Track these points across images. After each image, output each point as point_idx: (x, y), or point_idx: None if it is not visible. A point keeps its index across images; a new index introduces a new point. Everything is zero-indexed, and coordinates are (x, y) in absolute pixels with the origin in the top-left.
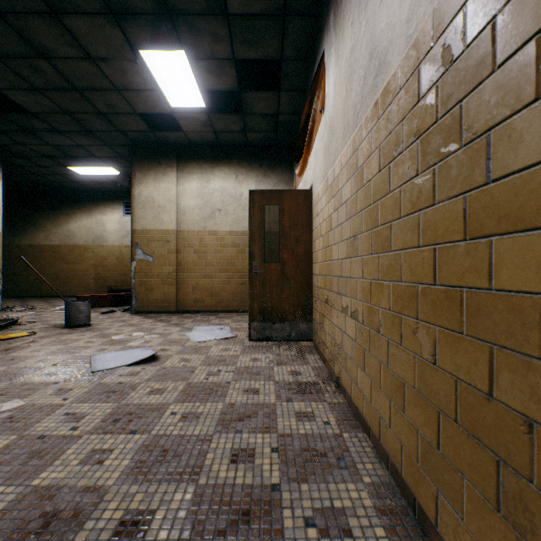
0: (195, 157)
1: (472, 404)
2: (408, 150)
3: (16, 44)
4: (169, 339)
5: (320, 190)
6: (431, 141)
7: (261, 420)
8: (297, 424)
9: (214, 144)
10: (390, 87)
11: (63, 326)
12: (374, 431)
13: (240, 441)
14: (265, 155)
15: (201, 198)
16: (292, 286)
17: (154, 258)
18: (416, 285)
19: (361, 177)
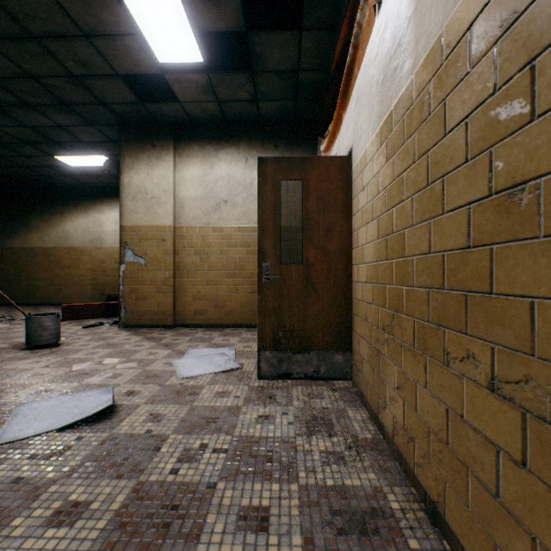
0: (196, 137)
1: None
2: None
3: None
4: (148, 371)
5: (371, 145)
6: None
7: None
8: None
9: (219, 121)
10: None
11: (25, 347)
12: None
13: None
14: (282, 133)
15: (203, 187)
16: (320, 299)
17: (146, 260)
18: None
19: None
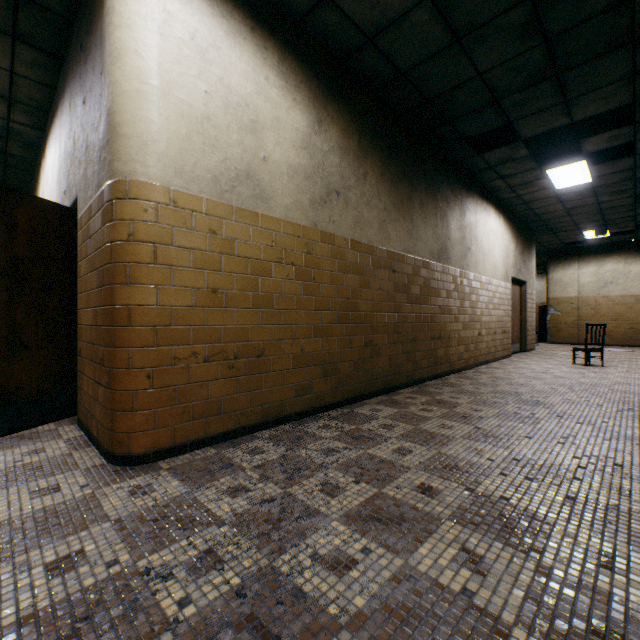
0: (591, 252)
1: None
2: None
3: None
4: None
5: None
6: None
7: None
8: None
9: (606, 243)
10: None
11: None
12: None
13: None
14: None
15: (595, 276)
16: None
17: (561, 313)
18: None
19: None
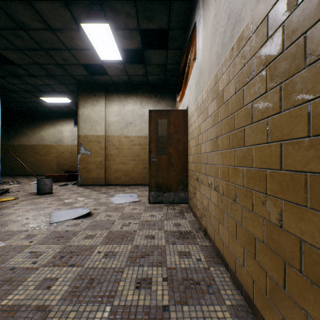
0: (116, 91)
1: (315, 261)
2: (258, 75)
3: (5, 20)
4: (99, 202)
5: (193, 109)
6: (278, 66)
7: (156, 257)
8: (180, 260)
9: (127, 83)
10: (244, 34)
11: (36, 194)
12: (232, 267)
13: (142, 272)
14: (159, 90)
15: (120, 116)
16: (175, 170)
17: (91, 152)
18: (265, 170)
19: (221, 98)
